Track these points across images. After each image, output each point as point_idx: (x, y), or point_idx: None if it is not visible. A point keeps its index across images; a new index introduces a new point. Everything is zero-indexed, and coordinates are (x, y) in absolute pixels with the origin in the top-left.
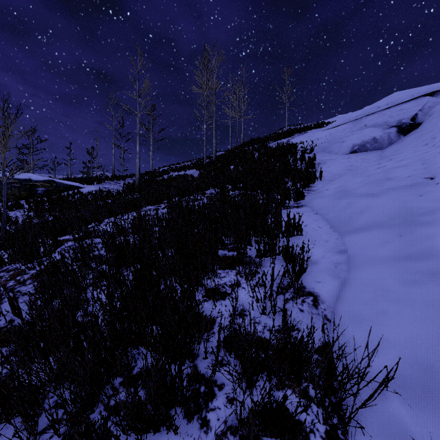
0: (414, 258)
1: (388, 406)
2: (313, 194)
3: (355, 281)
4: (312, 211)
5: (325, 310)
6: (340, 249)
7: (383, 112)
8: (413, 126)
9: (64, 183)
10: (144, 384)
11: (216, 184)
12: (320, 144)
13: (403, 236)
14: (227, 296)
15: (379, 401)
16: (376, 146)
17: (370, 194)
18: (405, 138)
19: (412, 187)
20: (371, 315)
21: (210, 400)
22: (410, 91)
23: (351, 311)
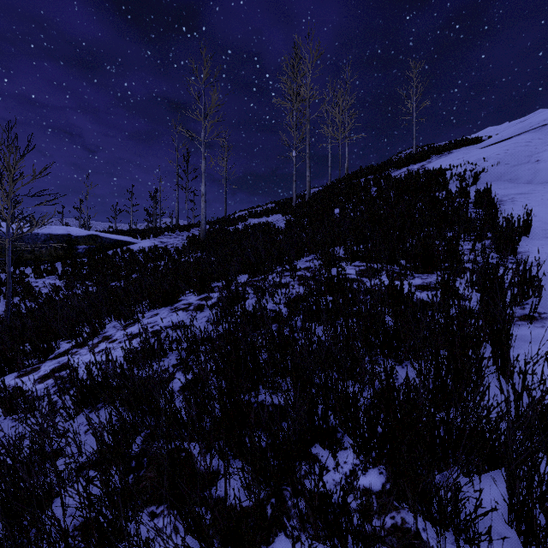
0: None
1: None
2: (545, 276)
3: None
4: None
5: None
6: None
7: None
8: None
9: (112, 239)
10: None
11: (314, 247)
12: (489, 168)
13: None
14: None
15: None
16: None
17: None
18: None
19: None
20: None
21: None
22: None
23: None
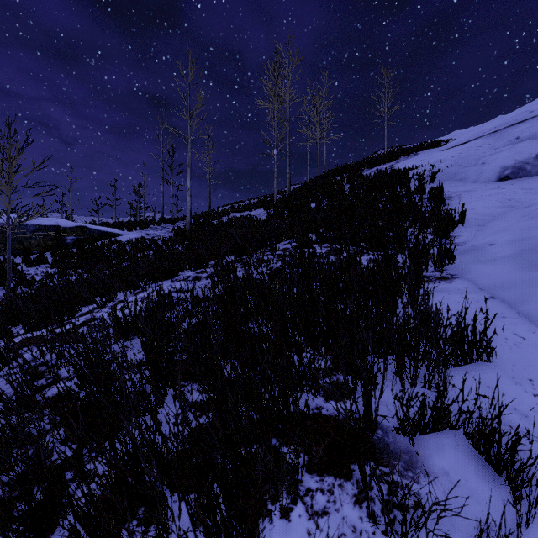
0: None
1: None
2: (463, 251)
3: None
4: (480, 290)
5: None
6: None
7: None
8: None
9: (99, 230)
10: None
11: (292, 233)
12: (444, 169)
13: None
14: None
15: None
16: None
17: None
18: None
19: None
20: None
21: None
22: None
23: None
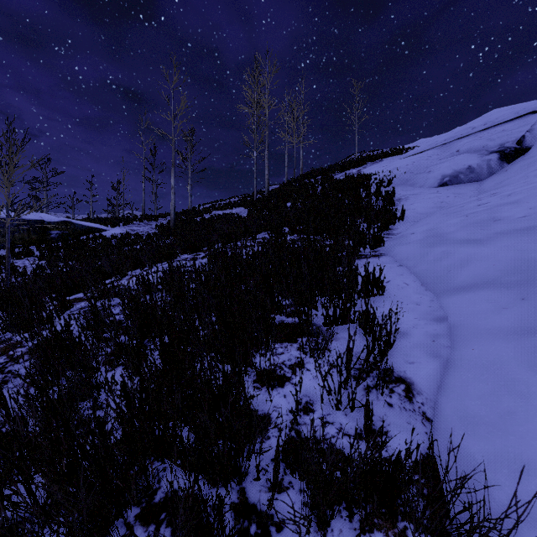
0: None
1: None
2: (394, 239)
3: (463, 363)
4: (395, 262)
5: (423, 405)
6: (437, 315)
7: (480, 134)
8: (520, 152)
9: (84, 225)
10: (169, 519)
11: (269, 226)
12: (399, 175)
13: (527, 299)
14: (287, 382)
15: None
16: (472, 177)
17: (473, 240)
18: (511, 167)
19: (531, 231)
20: (492, 416)
21: None
22: (514, 107)
23: (462, 409)
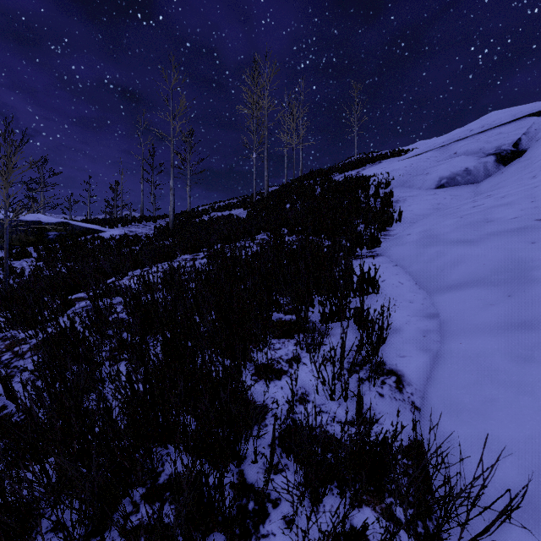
0: (529, 327)
1: (507, 537)
2: (391, 240)
3: (451, 356)
4: (390, 262)
5: (412, 395)
6: (429, 312)
7: (478, 136)
8: (516, 154)
9: (82, 226)
10: (173, 498)
11: (268, 227)
12: (398, 177)
13: (513, 296)
14: (284, 375)
15: (492, 529)
16: (469, 179)
17: (466, 240)
18: (507, 169)
19: (521, 231)
20: (475, 403)
21: (261, 522)
22: (511, 110)
23: (448, 398)
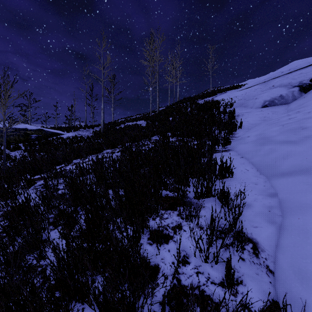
0: None
1: None
2: (236, 140)
3: (293, 228)
4: (238, 155)
5: (266, 259)
6: (270, 192)
7: (287, 75)
8: None
9: (50, 131)
10: None
11: (159, 132)
12: (237, 101)
13: None
14: (170, 239)
15: None
16: (282, 102)
17: (290, 141)
18: (307, 95)
19: None
20: None
21: None
22: (307, 59)
23: (296, 265)
